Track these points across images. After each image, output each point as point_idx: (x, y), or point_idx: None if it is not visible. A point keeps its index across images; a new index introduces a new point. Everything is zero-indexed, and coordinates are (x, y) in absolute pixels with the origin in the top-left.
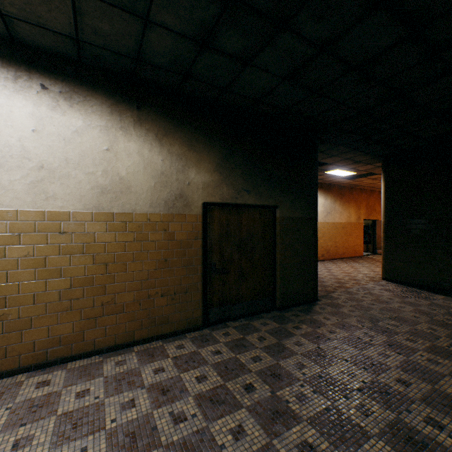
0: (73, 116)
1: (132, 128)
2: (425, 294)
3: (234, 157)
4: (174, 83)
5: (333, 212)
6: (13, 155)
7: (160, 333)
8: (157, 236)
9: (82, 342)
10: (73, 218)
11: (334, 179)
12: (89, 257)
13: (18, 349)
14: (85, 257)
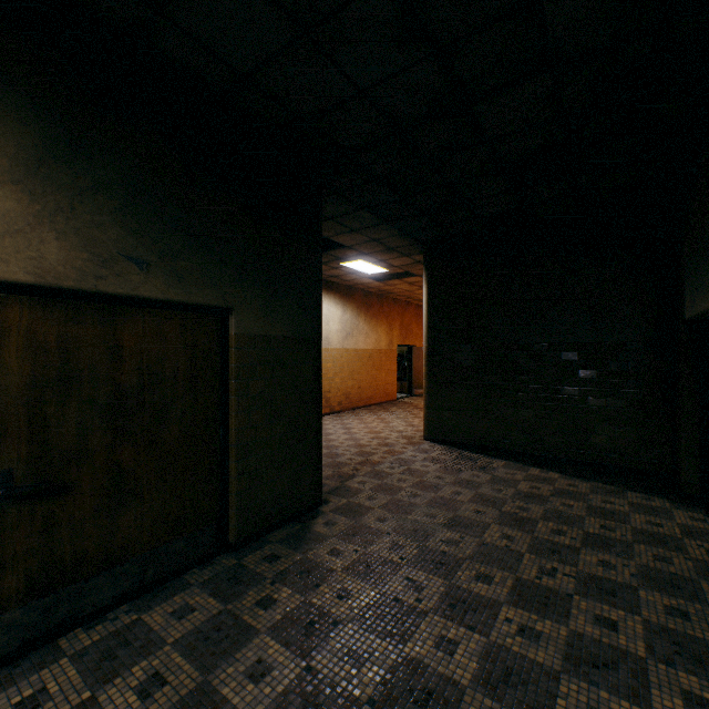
0: None
1: None
2: (482, 461)
3: (89, 158)
4: None
5: (356, 333)
6: None
7: None
8: None
9: None
10: None
11: (357, 277)
12: None
13: None
14: None
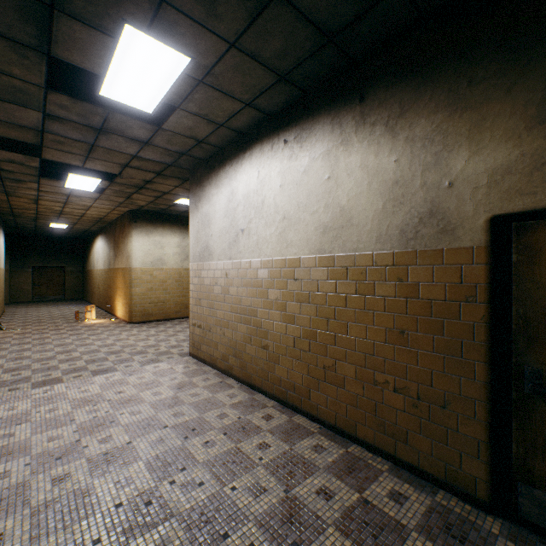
0: (302, 156)
1: (353, 135)
2: None
3: None
4: (402, 14)
5: None
6: (271, 213)
7: (392, 452)
8: (387, 290)
9: (308, 400)
10: (302, 264)
11: None
12: (313, 308)
13: (273, 379)
14: (310, 307)
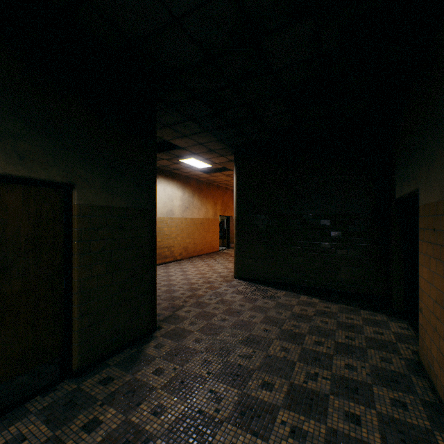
0: None
1: None
2: (271, 292)
3: None
4: None
5: (192, 207)
6: None
7: None
8: None
9: None
10: None
11: (192, 170)
12: None
13: None
14: None
